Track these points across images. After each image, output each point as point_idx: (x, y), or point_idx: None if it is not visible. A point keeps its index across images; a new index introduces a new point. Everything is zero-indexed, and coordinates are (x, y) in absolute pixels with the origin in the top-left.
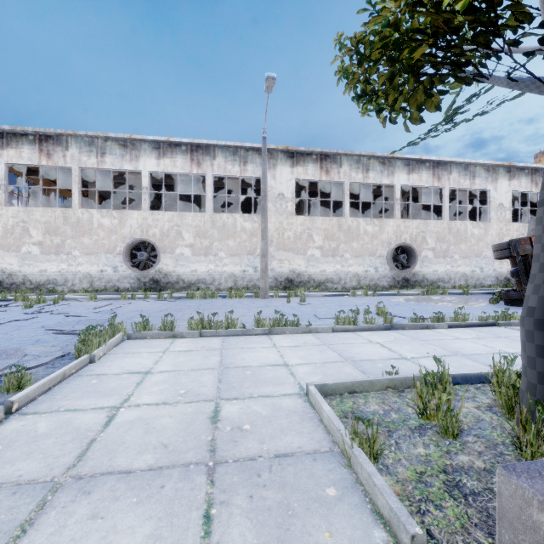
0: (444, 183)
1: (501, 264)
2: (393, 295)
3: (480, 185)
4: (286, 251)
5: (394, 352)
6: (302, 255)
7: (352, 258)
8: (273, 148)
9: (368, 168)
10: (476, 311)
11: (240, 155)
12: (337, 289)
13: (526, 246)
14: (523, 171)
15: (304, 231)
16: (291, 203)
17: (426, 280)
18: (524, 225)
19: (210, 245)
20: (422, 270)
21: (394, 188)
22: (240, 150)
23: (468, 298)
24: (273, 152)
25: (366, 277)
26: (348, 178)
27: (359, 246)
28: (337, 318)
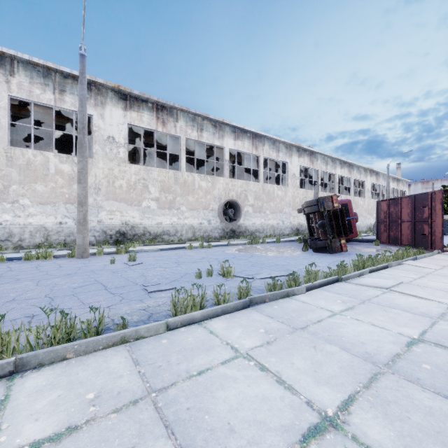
0: (260, 152)
1: (294, 218)
2: (226, 245)
3: (282, 158)
4: (118, 201)
5: (292, 390)
6: (136, 206)
7: (188, 211)
8: (100, 82)
9: (202, 128)
10: (302, 261)
11: (54, 79)
12: (173, 241)
13: (329, 203)
14: (306, 152)
15: (139, 181)
16: (124, 149)
17: (247, 231)
18: (306, 191)
19: (4, 188)
20: (245, 223)
21: (224, 150)
22: (54, 73)
23: (283, 246)
24: (101, 88)
25: (201, 229)
26: (185, 134)
27: (194, 199)
28: (174, 301)
